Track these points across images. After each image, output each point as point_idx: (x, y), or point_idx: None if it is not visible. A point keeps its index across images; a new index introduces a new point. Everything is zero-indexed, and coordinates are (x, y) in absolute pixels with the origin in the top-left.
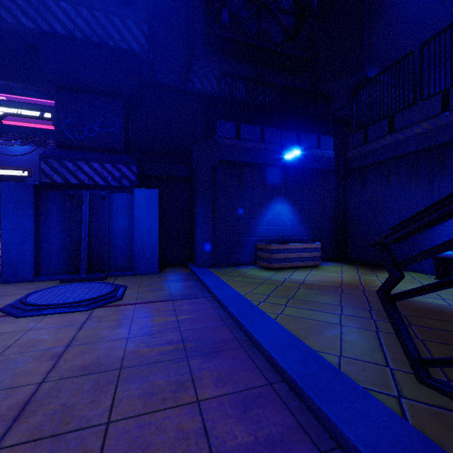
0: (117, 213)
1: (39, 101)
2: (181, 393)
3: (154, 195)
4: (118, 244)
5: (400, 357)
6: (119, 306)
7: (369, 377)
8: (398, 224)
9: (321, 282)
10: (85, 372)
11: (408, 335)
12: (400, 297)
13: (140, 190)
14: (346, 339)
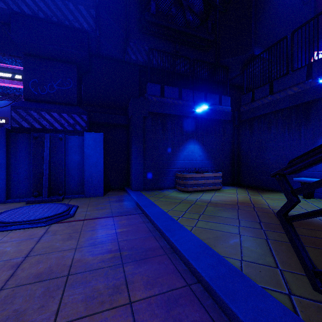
0: (72, 150)
1: (14, 67)
2: (117, 296)
3: (100, 137)
4: (72, 174)
5: (286, 259)
6: (71, 222)
7: (264, 278)
8: (295, 158)
9: (223, 201)
10: (38, 279)
11: (304, 250)
12: (297, 218)
13: (89, 133)
14: (244, 246)
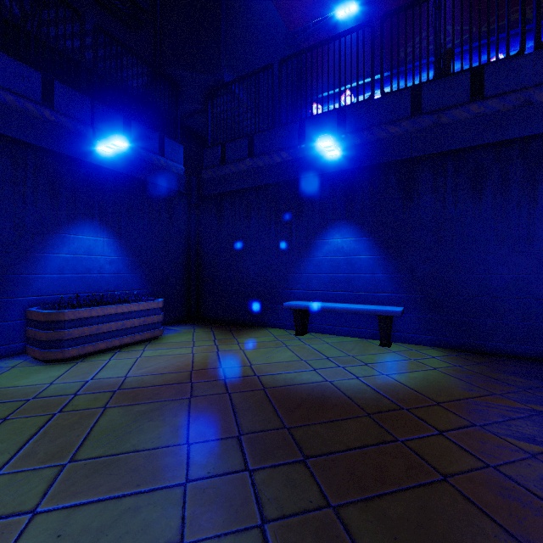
0: None
1: None
2: None
3: None
4: None
5: None
6: None
7: None
8: None
9: (158, 376)
10: None
11: None
12: None
13: None
14: None
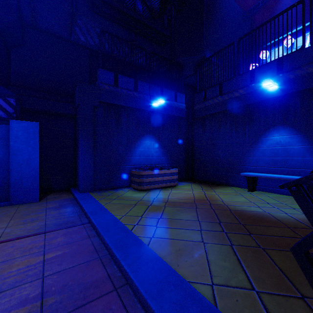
0: None
1: None
2: None
3: (34, 127)
4: None
5: (257, 273)
6: None
7: (244, 312)
8: None
9: (180, 200)
10: None
11: None
12: None
13: (17, 121)
14: (211, 259)
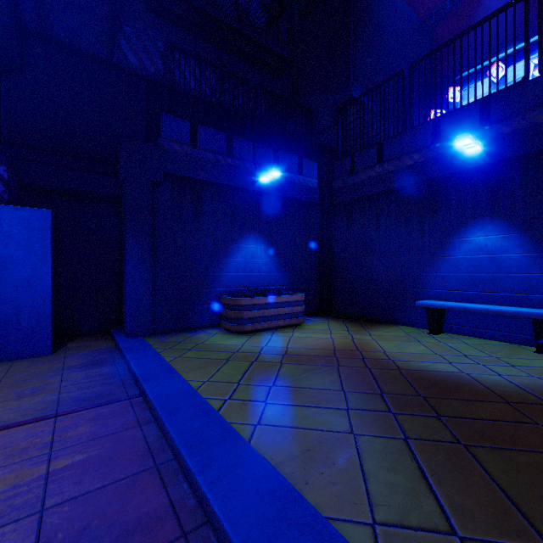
0: None
1: None
2: None
3: (42, 218)
4: None
5: (459, 498)
6: None
7: None
8: None
9: (310, 350)
10: None
11: None
12: None
13: (11, 208)
14: (370, 469)
